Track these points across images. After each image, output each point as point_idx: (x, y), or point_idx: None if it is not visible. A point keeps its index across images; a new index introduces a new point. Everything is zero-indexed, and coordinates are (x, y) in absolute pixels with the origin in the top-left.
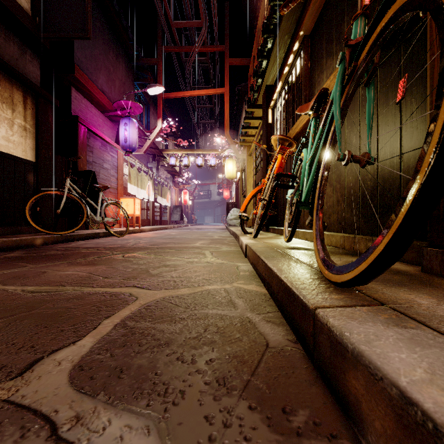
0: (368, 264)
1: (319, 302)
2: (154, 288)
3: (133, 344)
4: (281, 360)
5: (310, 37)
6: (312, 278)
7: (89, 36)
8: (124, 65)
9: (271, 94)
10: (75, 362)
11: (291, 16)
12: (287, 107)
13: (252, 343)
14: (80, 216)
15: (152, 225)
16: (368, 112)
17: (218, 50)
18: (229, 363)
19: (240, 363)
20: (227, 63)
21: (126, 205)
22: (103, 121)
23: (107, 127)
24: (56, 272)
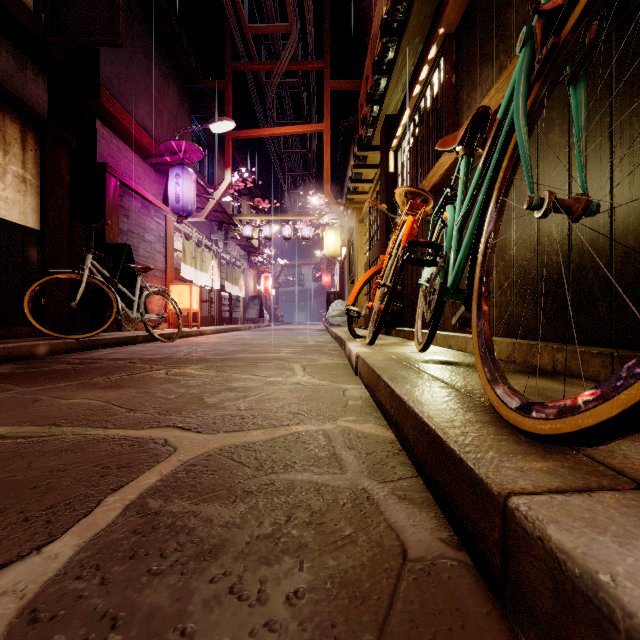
0: (623, 409)
1: (509, 477)
2: (207, 429)
3: (150, 552)
4: (435, 593)
5: (454, 38)
6: (480, 420)
7: (120, 42)
8: (176, 90)
9: (393, 128)
10: (26, 599)
11: (425, 7)
12: (418, 147)
13: (375, 550)
14: (108, 311)
15: (218, 324)
16: (576, 127)
17: (314, 69)
18: (332, 601)
19: (354, 601)
20: (327, 87)
21: (179, 294)
22: (145, 172)
23: (150, 180)
24: (54, 401)
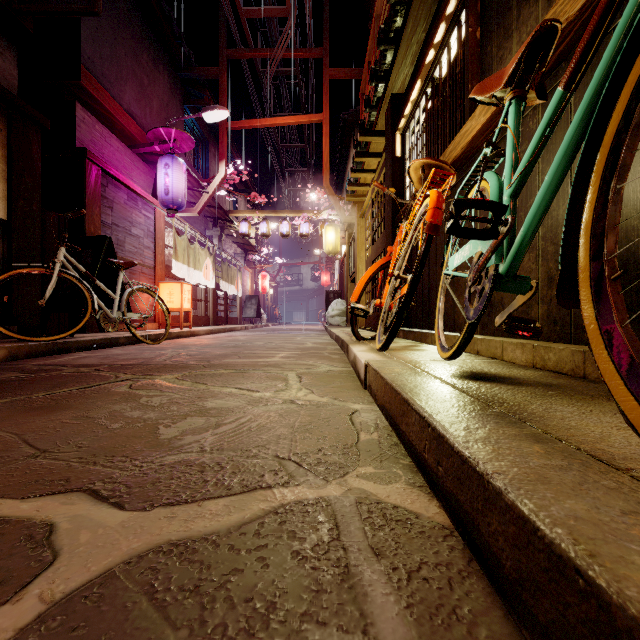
0: None
1: None
2: (135, 499)
3: None
4: None
5: None
6: None
7: (96, 10)
8: (167, 77)
9: (400, 108)
10: None
11: None
12: (431, 123)
13: None
14: (84, 310)
15: (213, 324)
16: None
17: (312, 56)
18: None
19: None
20: (326, 75)
21: (169, 293)
22: (132, 162)
23: (138, 171)
24: None
